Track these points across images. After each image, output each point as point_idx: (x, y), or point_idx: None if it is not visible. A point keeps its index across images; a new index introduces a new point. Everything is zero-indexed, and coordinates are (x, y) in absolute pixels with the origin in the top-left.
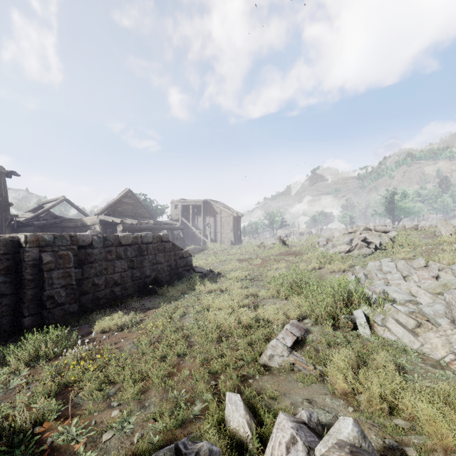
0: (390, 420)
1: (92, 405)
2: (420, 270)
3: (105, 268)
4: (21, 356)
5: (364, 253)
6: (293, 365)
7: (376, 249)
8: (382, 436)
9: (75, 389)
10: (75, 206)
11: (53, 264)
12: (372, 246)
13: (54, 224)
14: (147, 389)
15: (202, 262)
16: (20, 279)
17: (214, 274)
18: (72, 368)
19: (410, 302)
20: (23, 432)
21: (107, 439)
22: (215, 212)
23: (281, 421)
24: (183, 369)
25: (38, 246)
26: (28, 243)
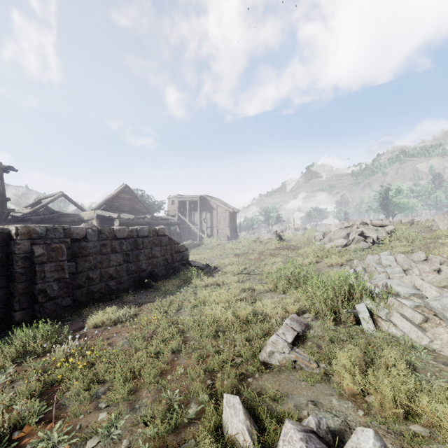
0: (406, 425)
1: (79, 406)
2: (421, 263)
3: (99, 261)
4: (8, 352)
5: (361, 247)
6: (295, 363)
7: (373, 243)
8: (400, 445)
9: (61, 388)
10: (73, 201)
11: (45, 257)
12: (369, 240)
13: (51, 219)
14: (138, 388)
15: (199, 257)
16: (11, 272)
17: (210, 268)
18: (60, 365)
19: (415, 296)
20: (1, 438)
21: (92, 447)
22: (211, 208)
23: (287, 431)
24: (177, 367)
25: (30, 238)
26: (19, 235)
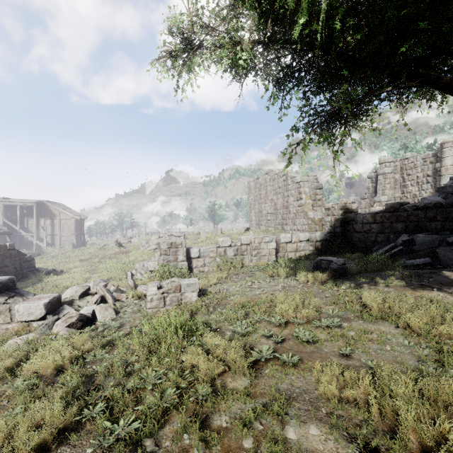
0: None
1: None
2: None
3: None
4: None
5: None
6: None
7: None
8: None
9: None
10: None
11: None
12: None
13: None
14: None
15: (42, 265)
16: None
17: (57, 272)
18: None
19: None
20: None
21: None
22: (53, 214)
23: None
24: None
25: None
26: None
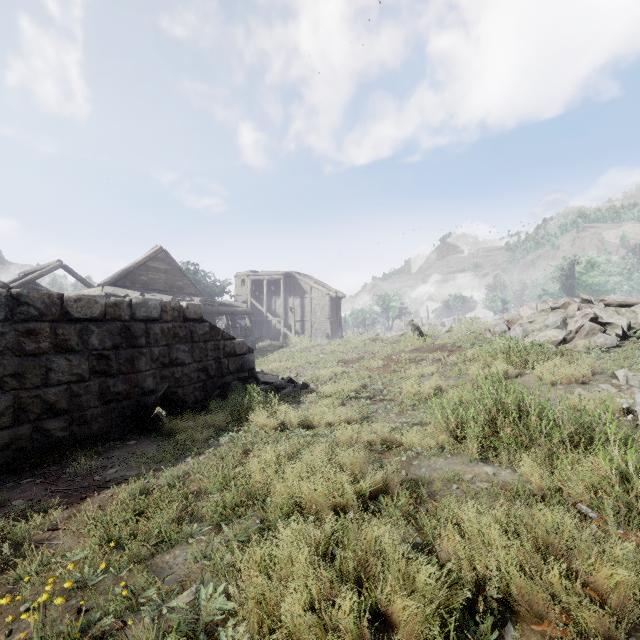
0: None
1: None
2: None
3: (13, 373)
4: None
5: (602, 344)
6: None
7: (624, 337)
8: None
9: None
10: (79, 277)
11: None
12: (615, 331)
13: None
14: None
15: (278, 365)
16: None
17: (295, 387)
18: None
19: None
20: None
21: None
22: (302, 291)
23: None
24: None
25: None
26: None
